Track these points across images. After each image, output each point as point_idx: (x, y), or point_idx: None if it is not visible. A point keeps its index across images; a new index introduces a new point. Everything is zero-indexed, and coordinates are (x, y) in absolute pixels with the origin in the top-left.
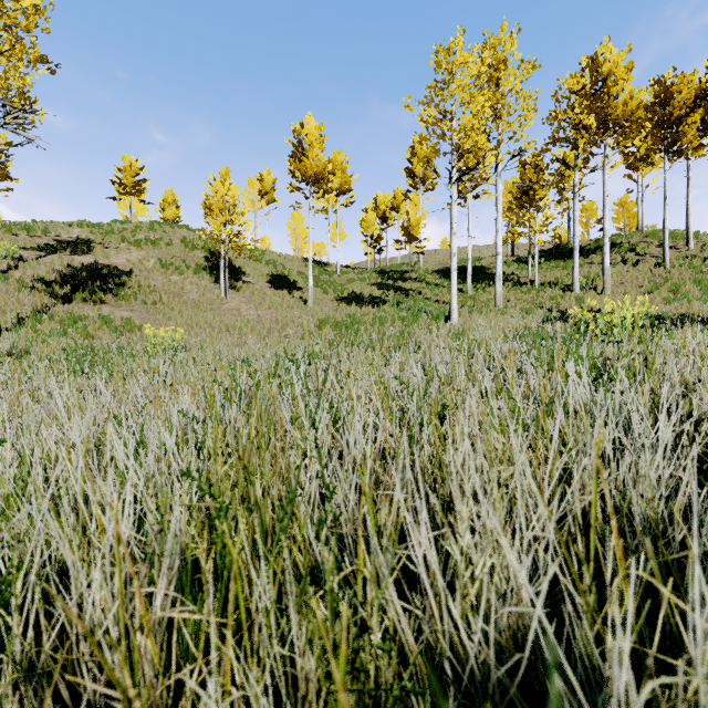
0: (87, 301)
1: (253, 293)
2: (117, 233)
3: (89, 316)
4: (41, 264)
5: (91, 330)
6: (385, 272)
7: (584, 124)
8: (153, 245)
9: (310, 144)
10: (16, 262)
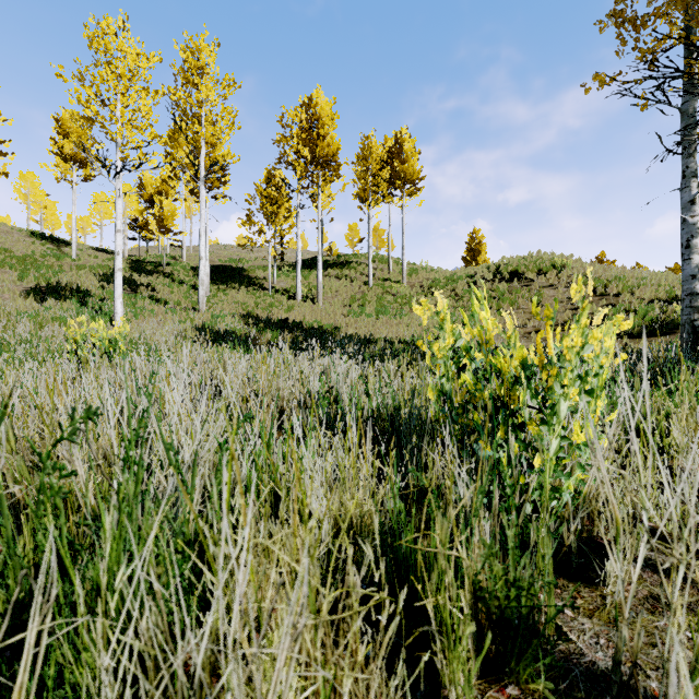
0: None
1: None
2: None
3: None
4: None
5: None
6: (141, 262)
7: (302, 154)
8: None
9: None
10: None
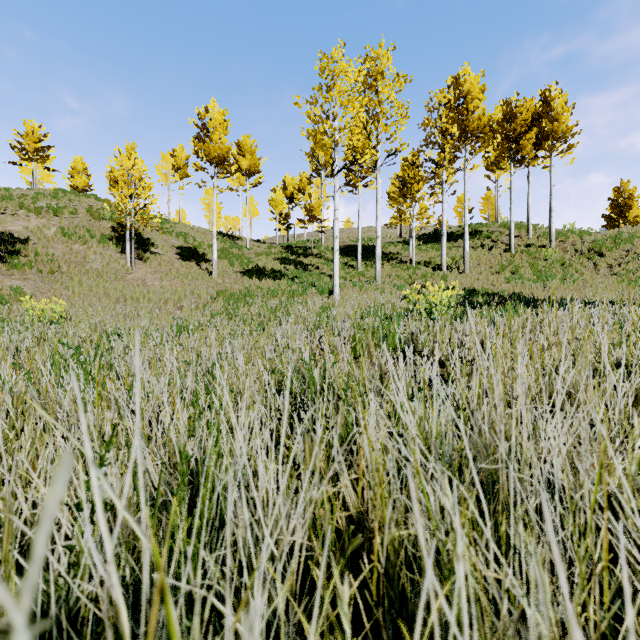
0: None
1: (160, 264)
2: (16, 199)
3: None
4: None
5: None
6: (291, 248)
7: (450, 132)
8: (55, 213)
9: (214, 127)
10: None
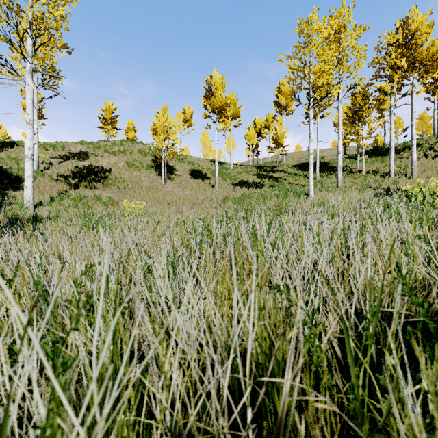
0: (87, 187)
1: (181, 181)
2: (102, 148)
3: (88, 196)
4: (61, 166)
5: (90, 204)
6: (261, 167)
7: (398, 65)
8: (122, 153)
9: (216, 88)
10: (48, 165)
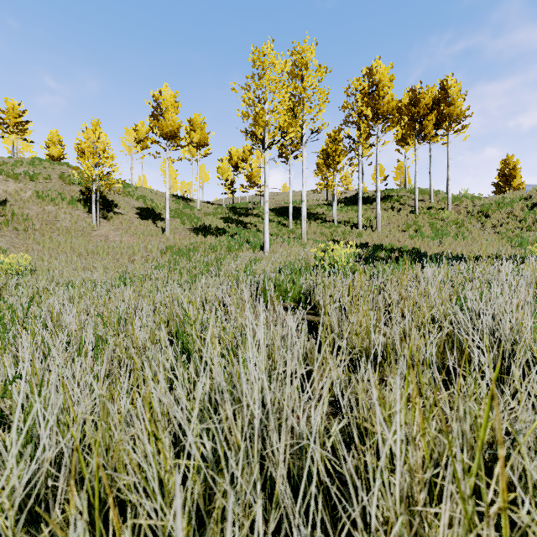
0: None
1: (122, 222)
2: None
3: None
4: None
5: None
6: (235, 208)
7: (364, 113)
8: (31, 178)
9: (166, 107)
10: None
